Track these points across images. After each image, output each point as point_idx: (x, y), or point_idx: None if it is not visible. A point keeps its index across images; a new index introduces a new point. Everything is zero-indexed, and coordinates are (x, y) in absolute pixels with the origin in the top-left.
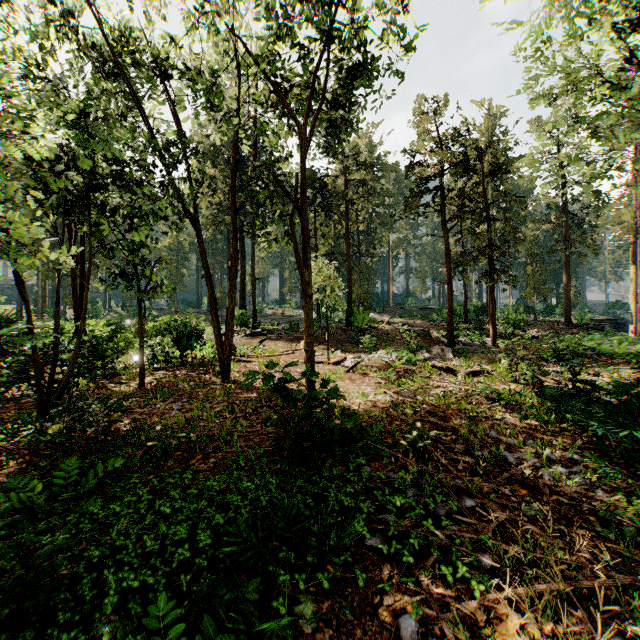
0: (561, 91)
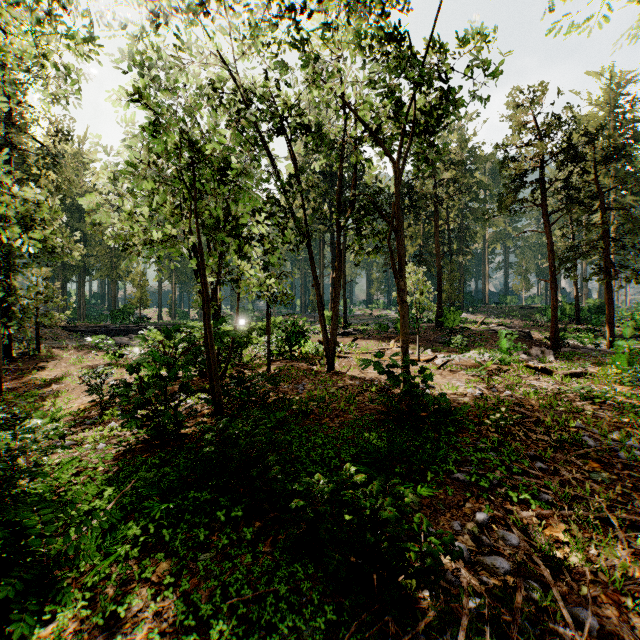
0: None
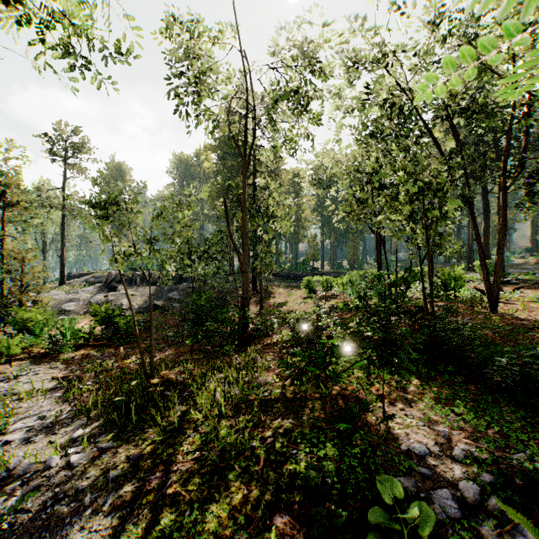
0: None
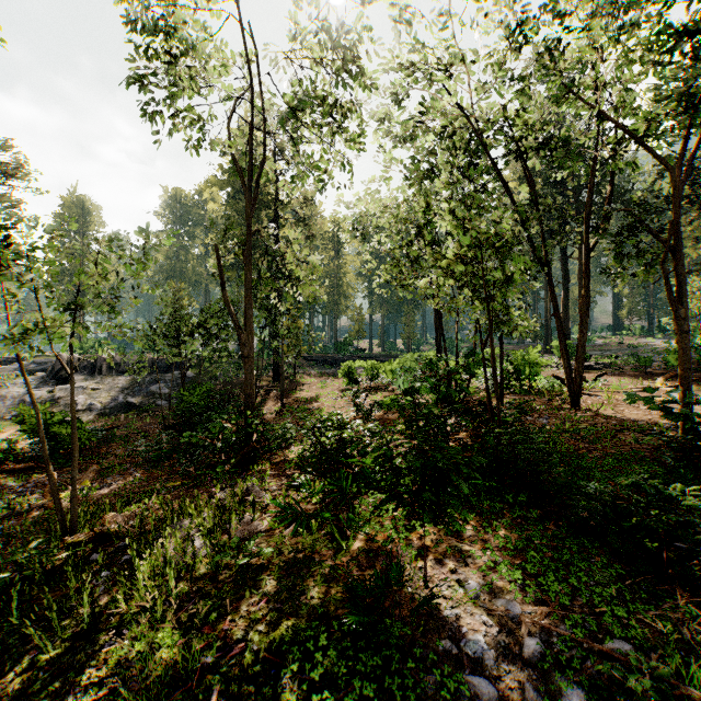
0: None
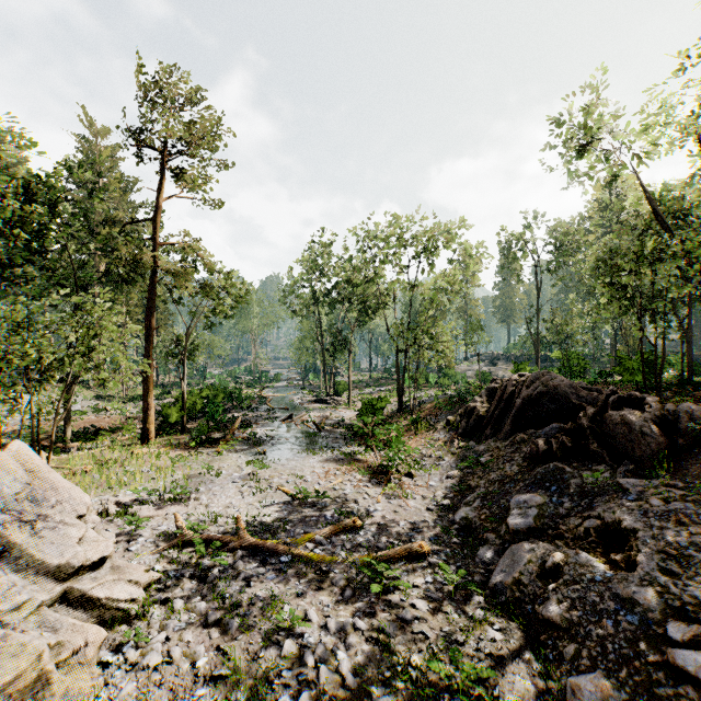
0: None
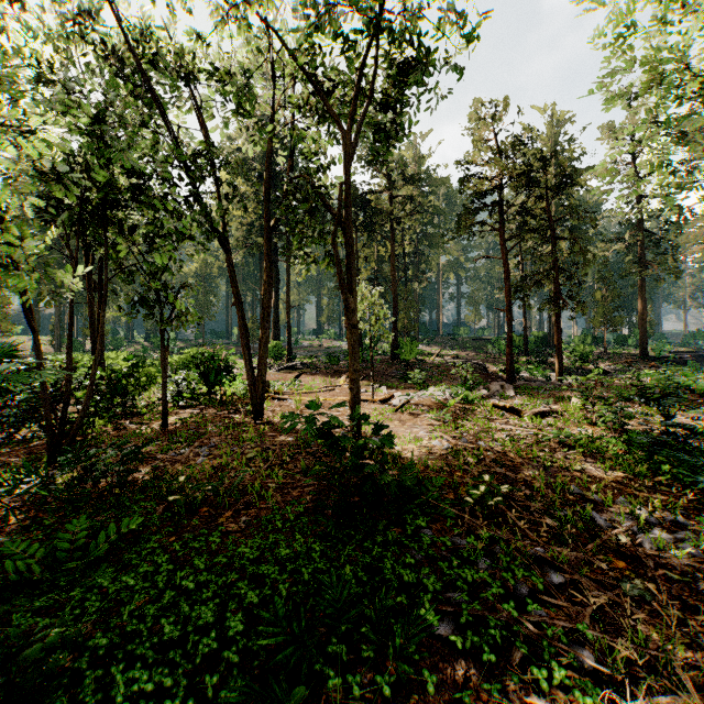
0: (642, 89)
